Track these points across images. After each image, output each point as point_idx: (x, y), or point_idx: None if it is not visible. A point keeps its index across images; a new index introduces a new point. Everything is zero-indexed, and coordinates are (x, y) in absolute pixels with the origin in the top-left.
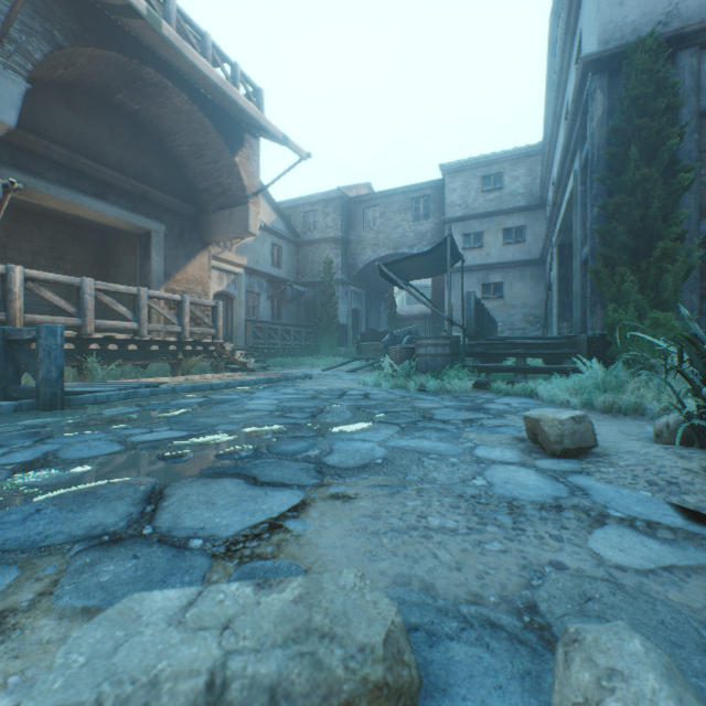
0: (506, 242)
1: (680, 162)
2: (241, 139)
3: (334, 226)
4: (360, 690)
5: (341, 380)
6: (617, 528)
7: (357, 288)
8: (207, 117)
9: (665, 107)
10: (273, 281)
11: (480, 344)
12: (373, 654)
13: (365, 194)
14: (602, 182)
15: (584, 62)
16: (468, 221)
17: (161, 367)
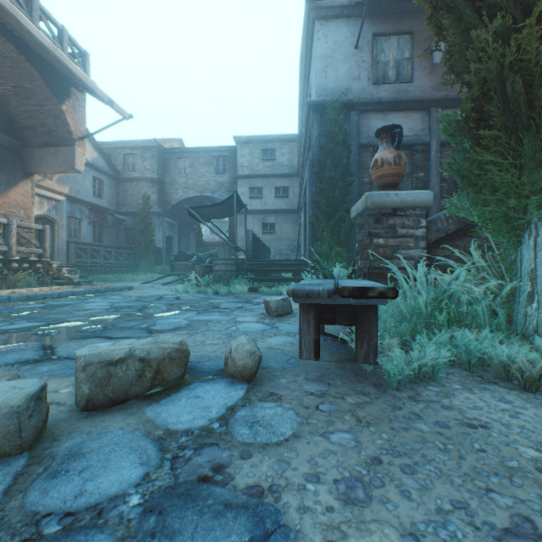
0: (278, 196)
1: (350, 170)
2: (67, 91)
3: (152, 169)
4: (173, 350)
5: (158, 289)
6: (281, 336)
7: (171, 220)
8: (35, 68)
9: (342, 141)
10: (94, 209)
11: (255, 264)
12: (176, 344)
13: (178, 148)
14: (316, 175)
15: (308, 104)
16: (253, 178)
17: None
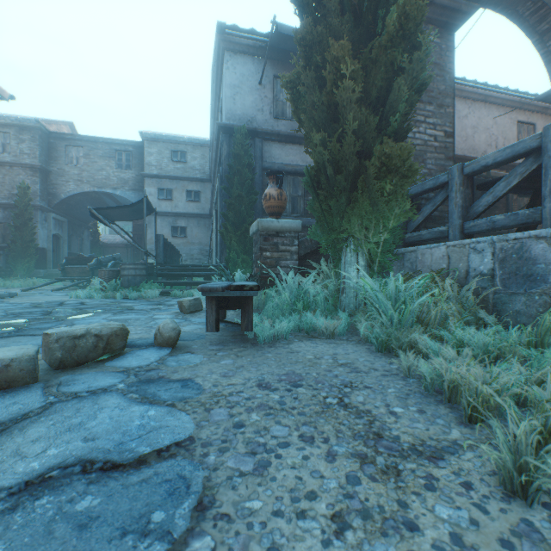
0: (189, 199)
1: (255, 189)
2: None
3: (32, 154)
4: (118, 329)
5: (51, 296)
6: (194, 325)
7: (59, 216)
8: None
9: (248, 164)
10: None
11: (167, 269)
12: (120, 325)
13: (69, 133)
14: (225, 190)
15: (218, 125)
16: (162, 179)
17: None
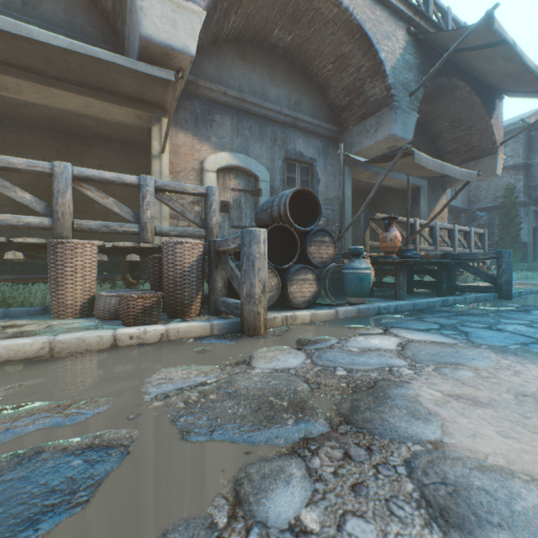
0: None
1: None
2: (492, 105)
3: (513, 155)
4: None
5: None
6: None
7: (537, 207)
8: (477, 97)
9: None
10: (452, 211)
11: None
12: None
13: None
14: None
15: None
16: None
17: None
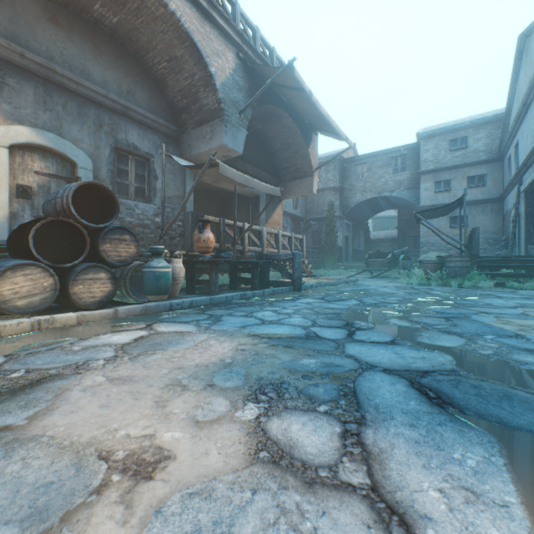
0: (470, 186)
1: None
2: (310, 138)
3: (334, 179)
4: None
5: (380, 282)
6: None
7: (348, 221)
8: (298, 129)
9: None
10: (294, 219)
11: (485, 260)
12: None
13: (356, 156)
14: None
15: None
16: (438, 172)
17: (274, 274)
